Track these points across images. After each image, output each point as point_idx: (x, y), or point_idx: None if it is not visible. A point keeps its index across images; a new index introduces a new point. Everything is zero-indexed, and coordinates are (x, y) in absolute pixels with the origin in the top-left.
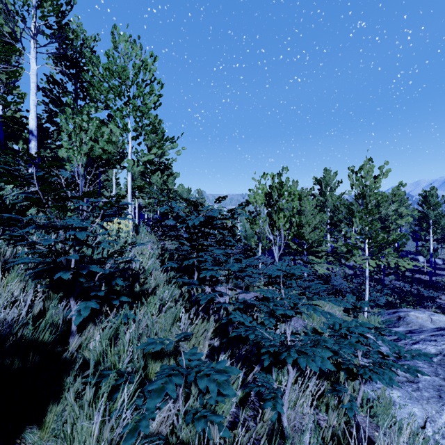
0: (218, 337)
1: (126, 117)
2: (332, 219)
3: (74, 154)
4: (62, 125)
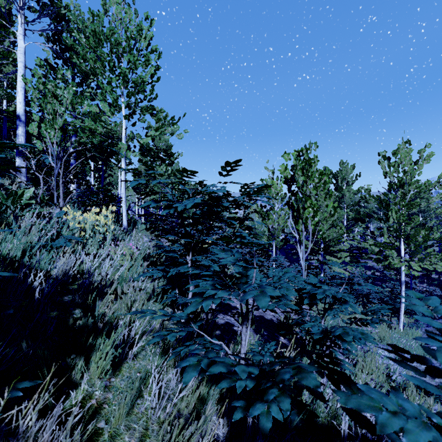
0: (225, 419)
1: (115, 90)
2: (359, 213)
3: (46, 130)
4: (32, 93)
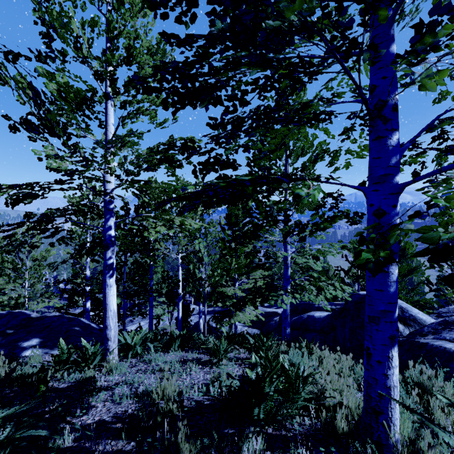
0: None
1: None
2: None
3: None
4: None
